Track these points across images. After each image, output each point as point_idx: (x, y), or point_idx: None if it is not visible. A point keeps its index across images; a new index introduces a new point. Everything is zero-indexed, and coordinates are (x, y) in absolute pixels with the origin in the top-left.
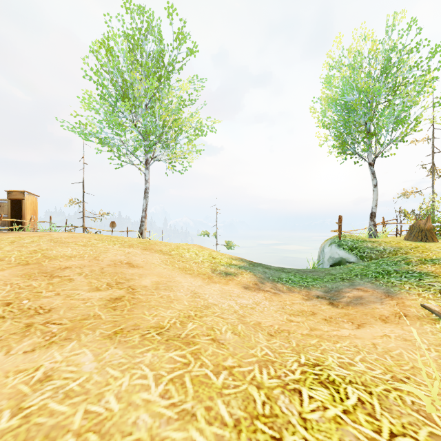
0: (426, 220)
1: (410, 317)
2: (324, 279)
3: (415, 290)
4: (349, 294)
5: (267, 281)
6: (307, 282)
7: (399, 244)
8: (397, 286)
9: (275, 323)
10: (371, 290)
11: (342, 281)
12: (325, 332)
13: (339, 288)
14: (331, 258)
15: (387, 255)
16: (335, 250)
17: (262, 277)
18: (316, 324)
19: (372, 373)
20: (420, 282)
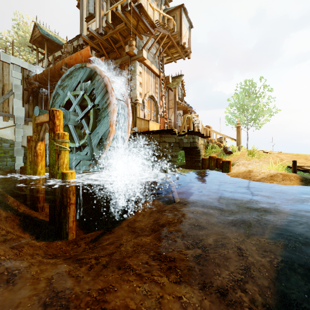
0: None
1: None
2: None
3: None
4: None
5: None
6: None
7: None
8: None
9: None
10: None
11: None
12: None
13: None
14: None
15: None
16: None
17: None
18: None
19: None
20: None
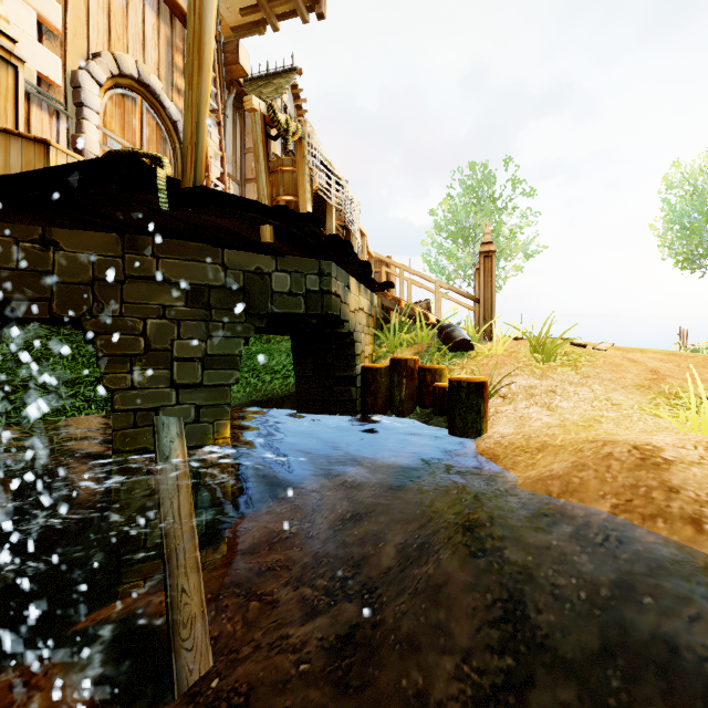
0: None
1: None
2: None
3: None
4: None
5: None
6: None
7: None
8: None
9: None
10: None
11: None
12: None
13: None
14: None
15: None
16: None
17: None
18: None
19: None
20: None
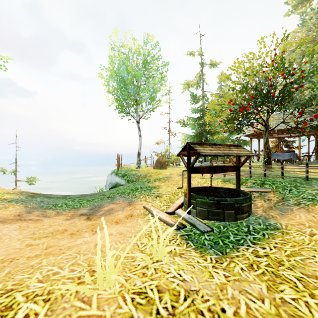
0: (162, 157)
1: (134, 216)
2: (96, 199)
3: (145, 198)
4: (106, 208)
5: (38, 210)
6: (81, 204)
7: (149, 171)
8: (137, 197)
9: (3, 254)
10: (122, 202)
11: (107, 199)
12: (60, 247)
13: (102, 204)
14: (111, 183)
15: (141, 178)
16: (114, 177)
17: (35, 206)
18: (58, 241)
19: (71, 274)
20: (150, 192)
